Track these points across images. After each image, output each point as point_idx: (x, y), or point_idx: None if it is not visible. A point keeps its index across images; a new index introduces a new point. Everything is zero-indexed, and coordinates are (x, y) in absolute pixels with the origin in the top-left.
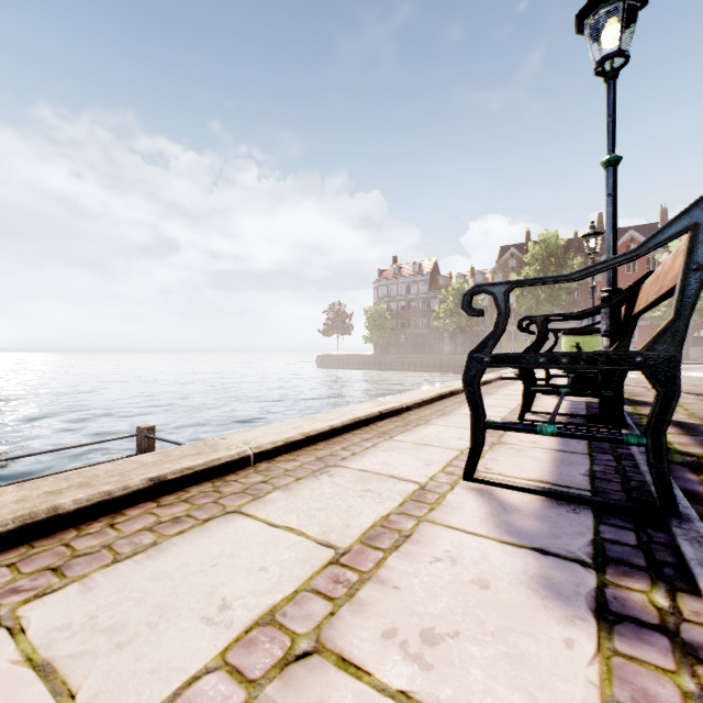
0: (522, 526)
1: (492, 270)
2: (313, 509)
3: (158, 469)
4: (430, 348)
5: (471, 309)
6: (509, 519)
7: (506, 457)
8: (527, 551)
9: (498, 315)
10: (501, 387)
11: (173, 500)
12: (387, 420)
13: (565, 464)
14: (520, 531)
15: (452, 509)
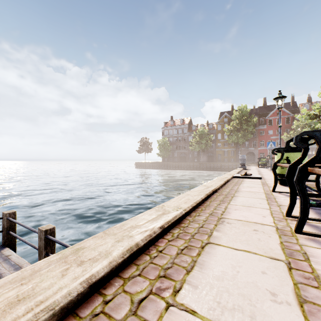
0: None
1: (216, 123)
2: None
3: None
4: (188, 159)
5: None
6: None
7: None
8: None
9: None
10: (238, 184)
11: None
12: (168, 234)
13: None
14: None
15: None
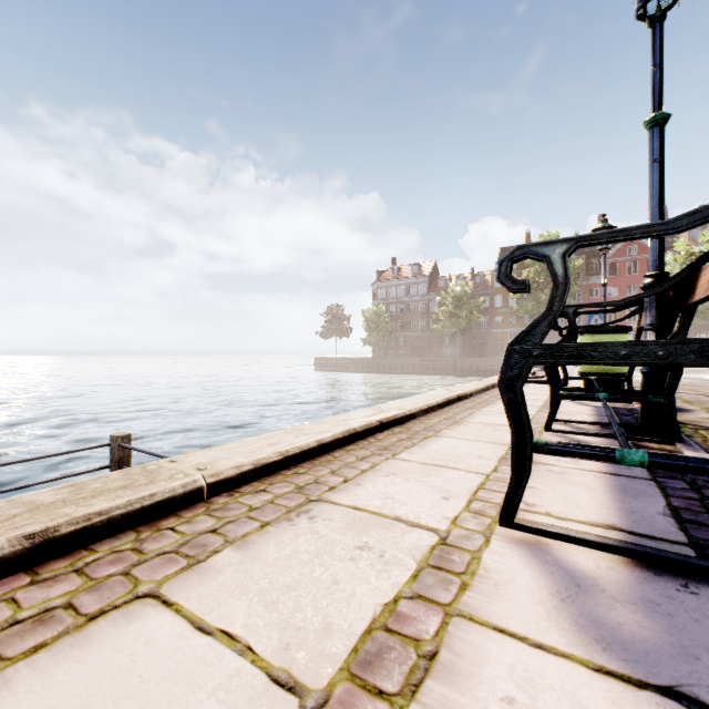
0: (620, 627)
1: (492, 272)
2: (276, 587)
3: (48, 517)
4: (429, 351)
5: (512, 280)
6: (592, 608)
7: (548, 485)
8: (656, 700)
9: (553, 288)
10: None
11: (61, 569)
12: (388, 430)
13: (629, 495)
14: (620, 639)
15: (495, 585)
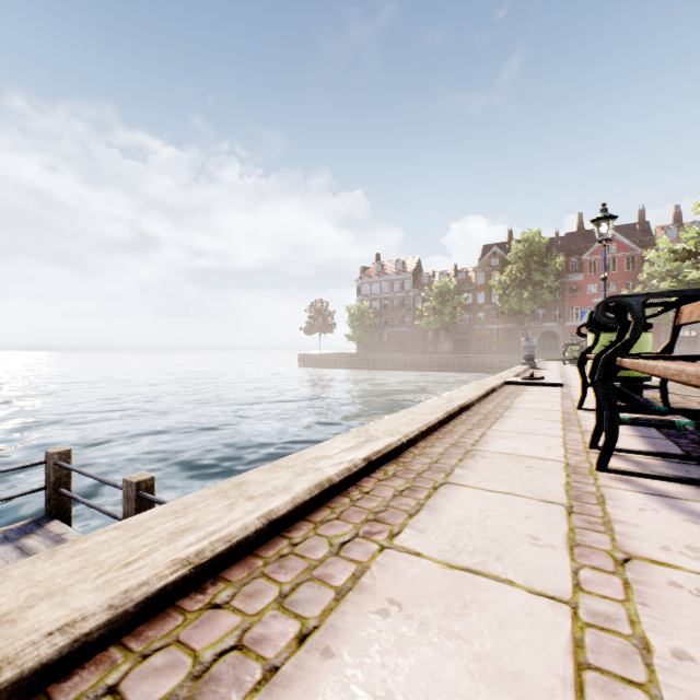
0: None
1: (475, 269)
2: None
3: None
4: (413, 347)
5: None
6: None
7: None
8: None
9: None
10: (514, 396)
11: None
12: (378, 471)
13: None
14: None
15: None
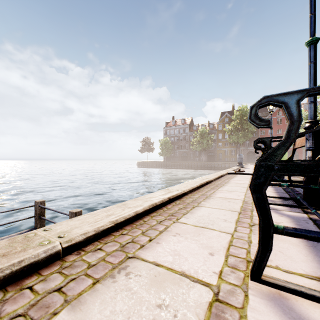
0: None
1: (217, 123)
2: None
3: None
4: (189, 158)
5: (260, 119)
6: None
7: None
8: None
9: (290, 124)
10: (230, 178)
11: None
12: (173, 203)
13: (319, 250)
14: None
15: None
